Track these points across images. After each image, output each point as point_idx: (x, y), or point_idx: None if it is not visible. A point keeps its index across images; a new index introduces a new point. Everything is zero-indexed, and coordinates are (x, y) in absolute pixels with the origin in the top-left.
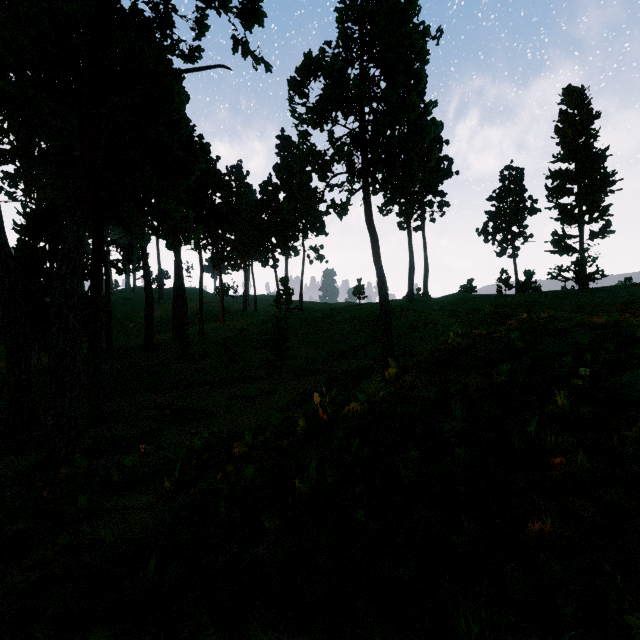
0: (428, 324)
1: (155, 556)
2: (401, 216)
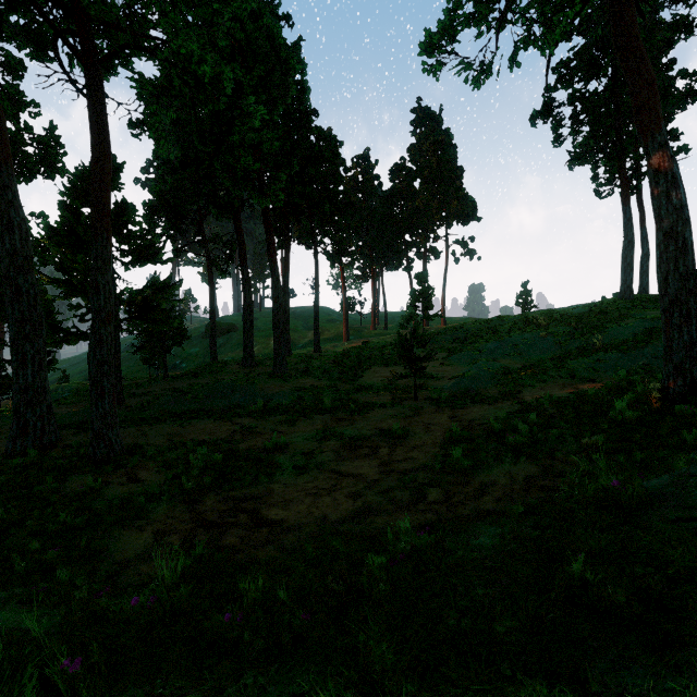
0: None
1: None
2: (611, 161)
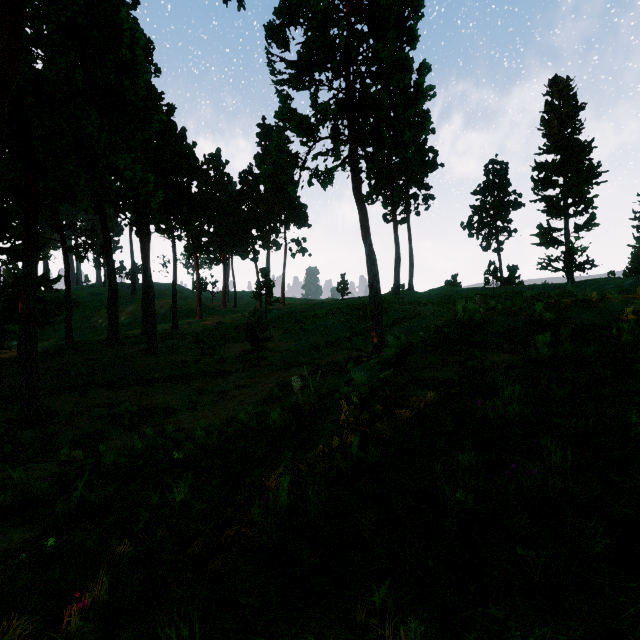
0: (417, 315)
1: None
2: (387, 205)
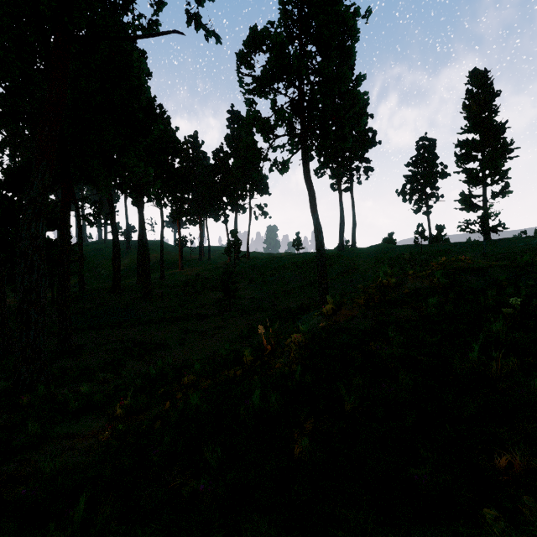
0: (357, 269)
1: (87, 492)
2: (333, 178)
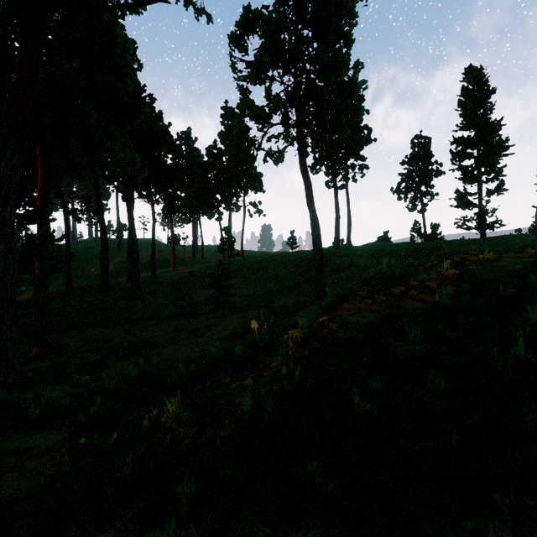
0: (353, 266)
1: None
2: (329, 174)
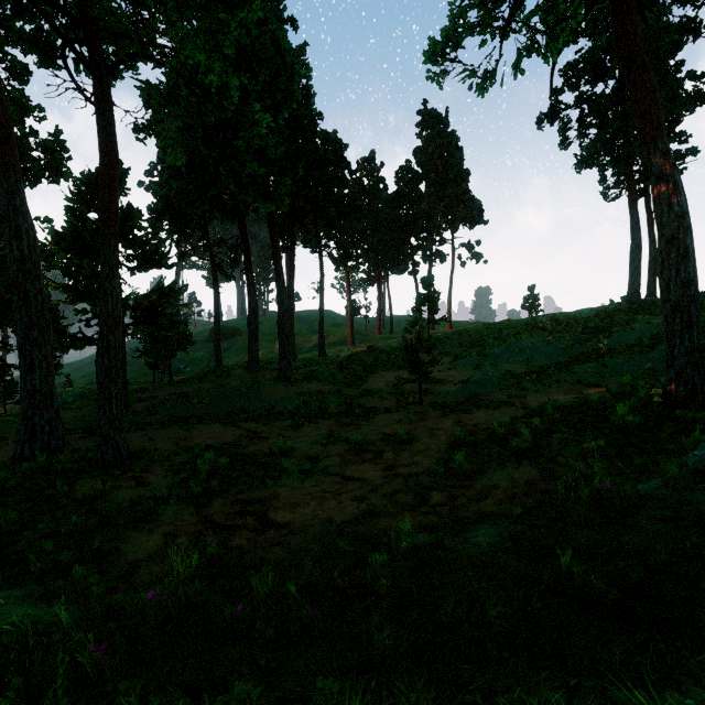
0: None
1: None
2: (618, 164)
